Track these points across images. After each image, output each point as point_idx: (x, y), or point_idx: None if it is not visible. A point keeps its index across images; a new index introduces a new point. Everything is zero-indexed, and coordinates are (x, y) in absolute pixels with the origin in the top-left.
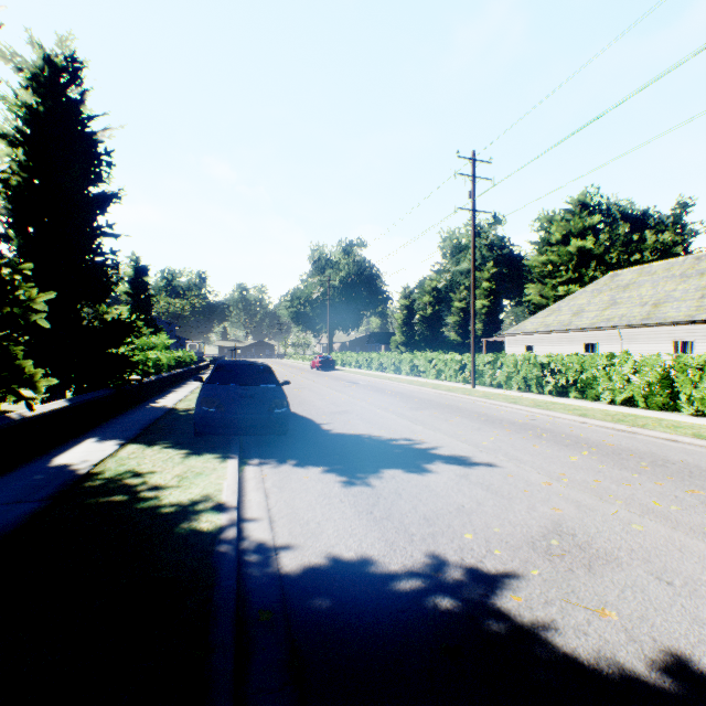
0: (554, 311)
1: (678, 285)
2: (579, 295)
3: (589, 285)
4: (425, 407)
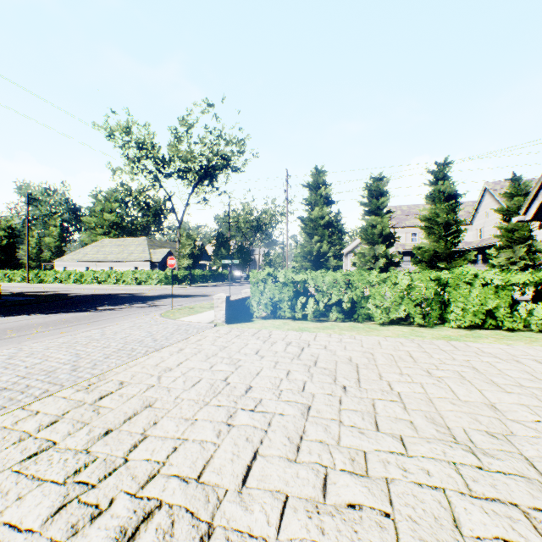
0: (79, 253)
1: (116, 248)
2: (90, 247)
3: (95, 243)
4: (4, 287)
